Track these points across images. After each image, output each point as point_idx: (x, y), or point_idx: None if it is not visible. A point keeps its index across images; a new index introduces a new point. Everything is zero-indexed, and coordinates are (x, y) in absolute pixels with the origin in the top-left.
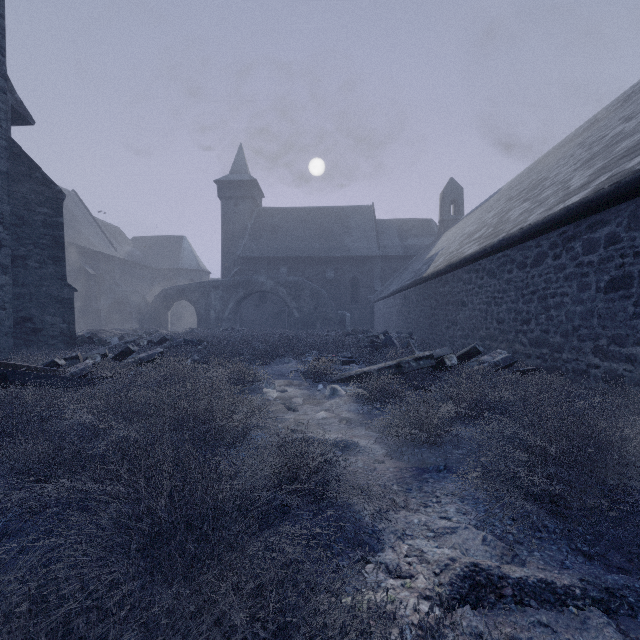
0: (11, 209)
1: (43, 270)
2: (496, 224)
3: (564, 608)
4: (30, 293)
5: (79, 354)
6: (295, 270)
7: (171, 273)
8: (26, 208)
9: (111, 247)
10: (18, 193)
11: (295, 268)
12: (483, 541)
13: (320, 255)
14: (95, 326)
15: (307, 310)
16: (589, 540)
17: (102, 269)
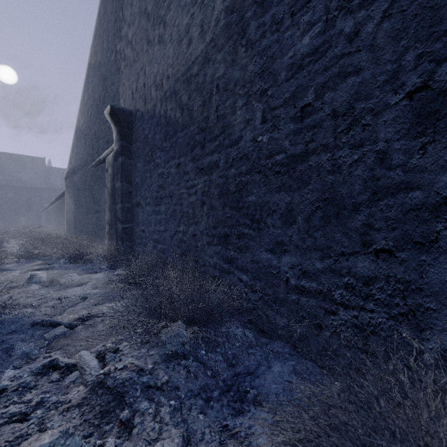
0: None
1: None
2: None
3: None
4: None
5: None
6: None
7: None
8: None
9: None
10: None
11: None
12: None
13: (3, 184)
14: None
15: None
16: None
17: None
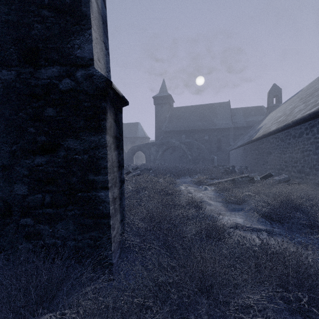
0: None
1: None
2: (287, 115)
3: (258, 232)
4: None
5: None
6: (189, 136)
7: (133, 139)
8: None
9: None
10: None
11: (189, 135)
12: (243, 221)
13: (201, 128)
14: None
15: (195, 155)
16: (277, 225)
17: None
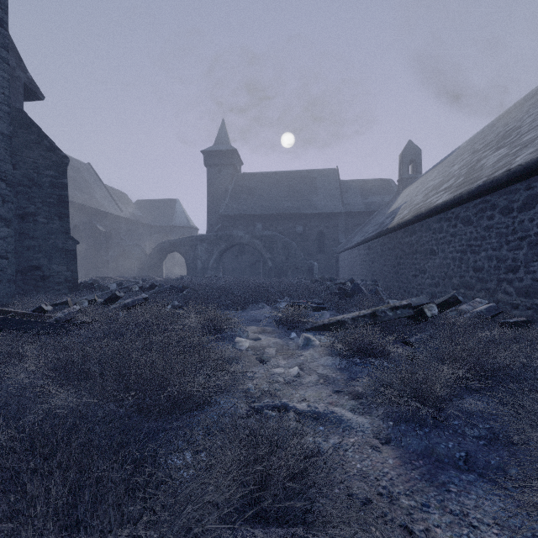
0: (23, 172)
1: (50, 225)
2: (467, 173)
3: None
4: (39, 245)
5: (69, 300)
6: (269, 226)
7: (166, 230)
8: (36, 171)
9: (118, 209)
10: (29, 158)
11: (269, 224)
12: None
13: (291, 212)
14: (104, 274)
15: (279, 260)
16: None
17: (110, 227)
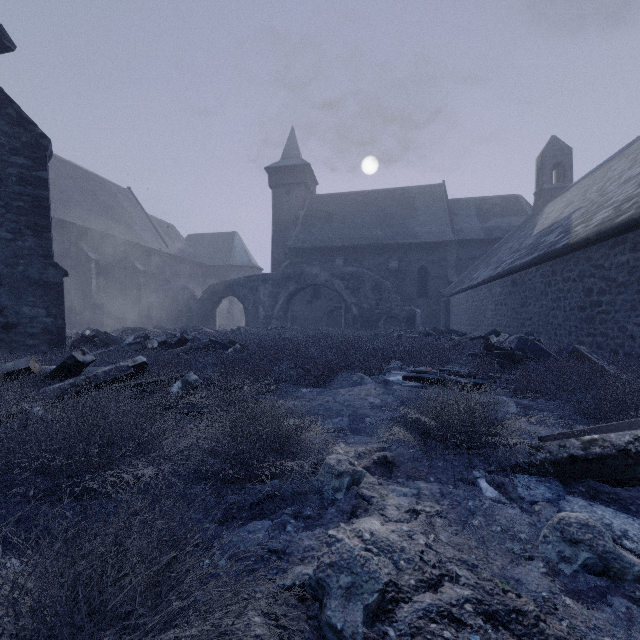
0: None
1: (19, 243)
2: None
3: None
4: None
5: None
6: (352, 261)
7: (223, 270)
8: None
9: (162, 243)
10: None
11: (352, 259)
12: None
13: (382, 242)
14: (144, 324)
15: (367, 306)
16: None
17: (153, 265)
